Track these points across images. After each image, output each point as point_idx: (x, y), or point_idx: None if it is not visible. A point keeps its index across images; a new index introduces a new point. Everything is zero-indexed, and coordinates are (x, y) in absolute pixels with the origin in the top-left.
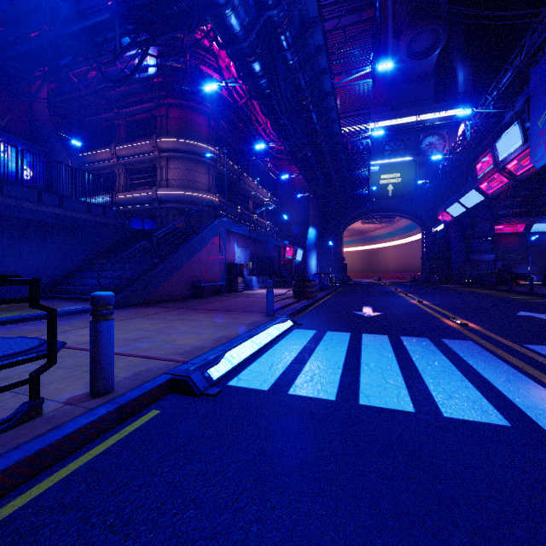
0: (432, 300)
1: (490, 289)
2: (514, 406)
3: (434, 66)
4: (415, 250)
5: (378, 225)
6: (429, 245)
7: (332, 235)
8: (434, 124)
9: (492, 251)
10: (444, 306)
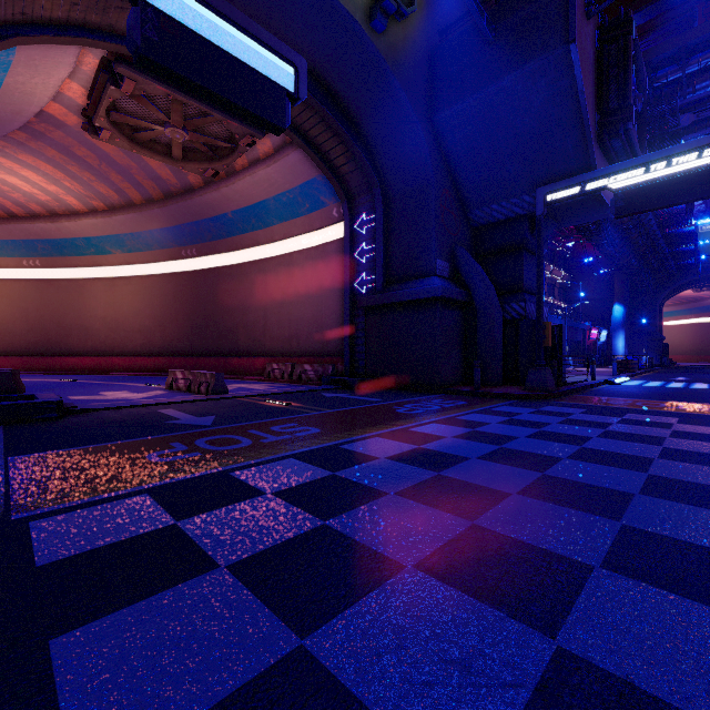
0: None
1: None
2: None
3: None
4: None
5: None
6: None
7: (645, 311)
8: None
9: None
10: None
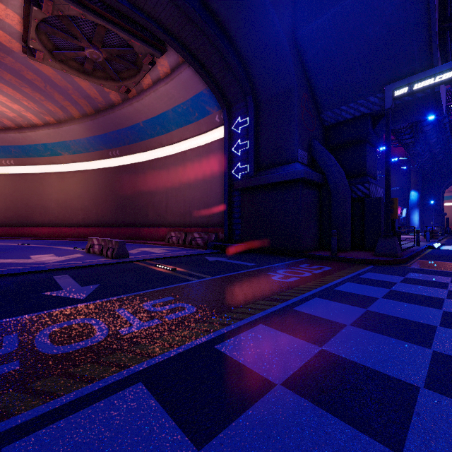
0: None
1: None
2: None
3: None
4: None
5: None
6: None
7: (432, 195)
8: None
9: None
10: None
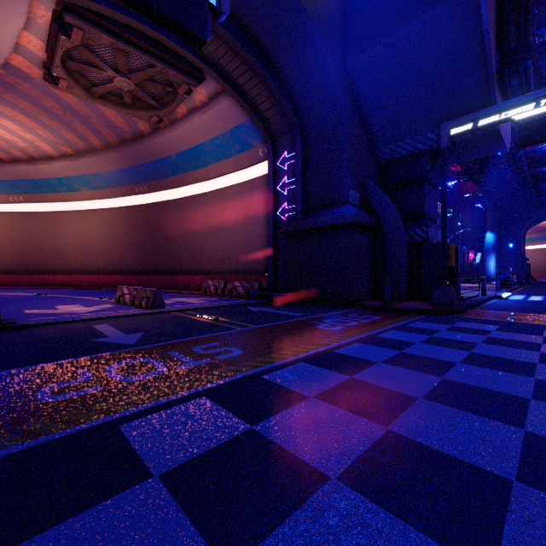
0: None
1: None
2: None
3: None
4: None
5: None
6: None
7: (512, 238)
8: None
9: None
10: None
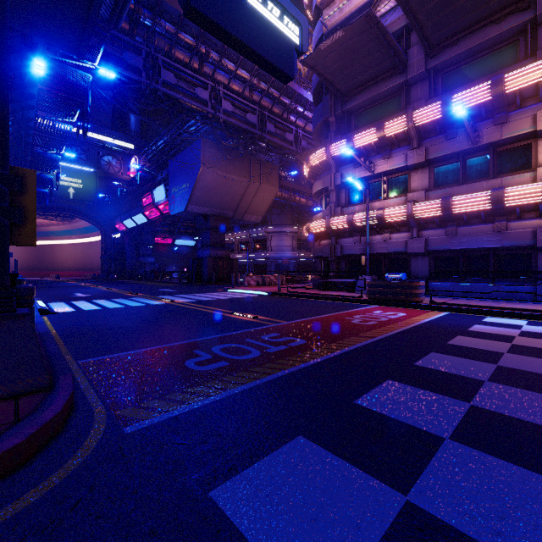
0: (117, 288)
1: (151, 281)
2: (149, 303)
3: (112, 96)
4: (95, 250)
5: (53, 221)
6: (108, 247)
7: None
8: (113, 148)
9: (154, 255)
10: (126, 290)
